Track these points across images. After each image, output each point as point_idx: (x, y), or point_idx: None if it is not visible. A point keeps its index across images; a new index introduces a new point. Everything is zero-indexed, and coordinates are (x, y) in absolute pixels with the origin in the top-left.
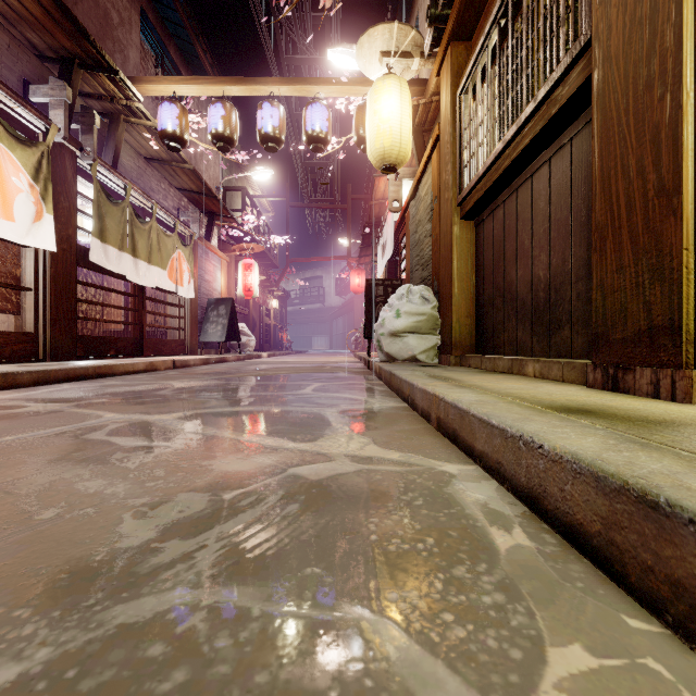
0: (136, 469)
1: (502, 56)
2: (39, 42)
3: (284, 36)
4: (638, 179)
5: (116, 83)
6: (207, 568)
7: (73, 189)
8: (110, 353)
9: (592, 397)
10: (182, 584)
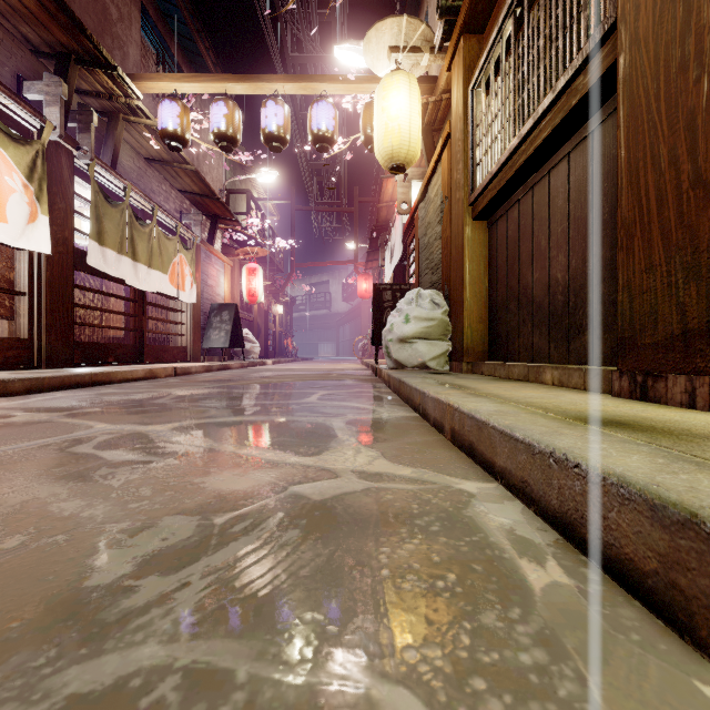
0: (120, 487)
1: (518, 46)
2: (34, 37)
3: (289, 34)
4: (671, 170)
5: (115, 79)
6: (187, 613)
7: (69, 190)
8: (109, 360)
9: (620, 407)
10: (154, 636)
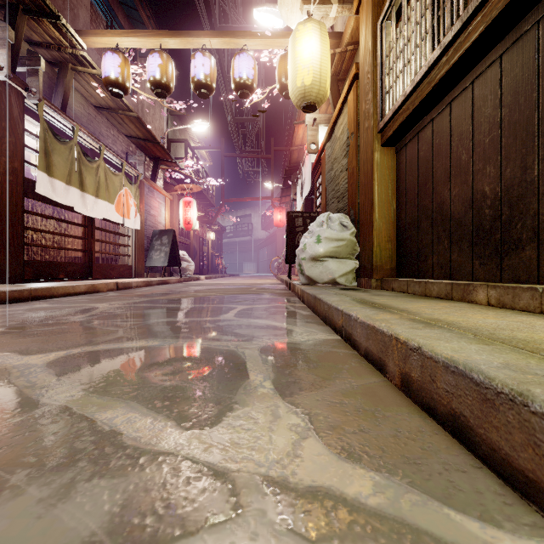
0: None
1: None
2: None
3: (217, 8)
4: None
5: (60, 30)
6: None
7: (19, 126)
8: (59, 277)
9: None
10: None
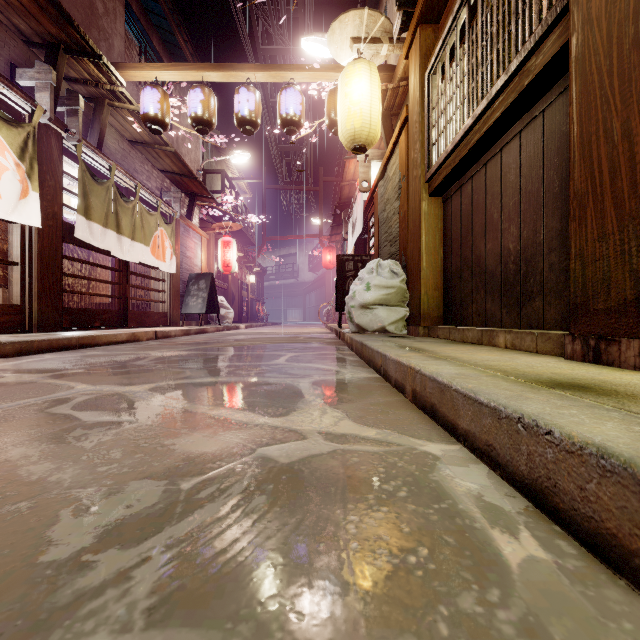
0: (91, 449)
1: (472, 33)
2: (26, 28)
3: (260, 28)
4: (624, 143)
5: (100, 68)
6: (144, 595)
7: (59, 169)
8: (95, 325)
9: (576, 370)
10: (106, 625)
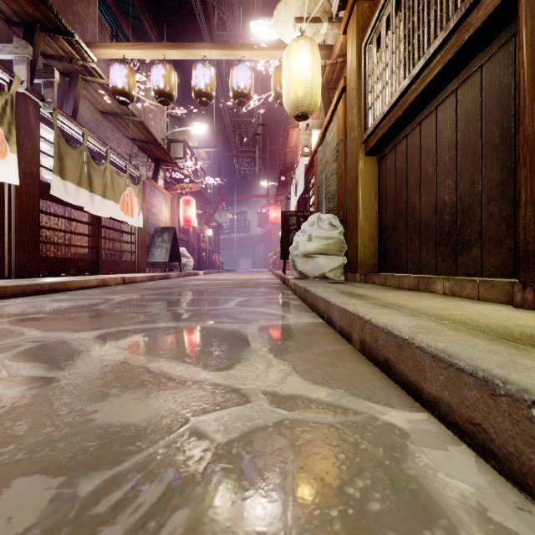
0: None
1: None
2: (6, 8)
3: (216, 16)
4: None
5: (73, 45)
6: None
7: (36, 134)
8: (70, 272)
9: None
10: None
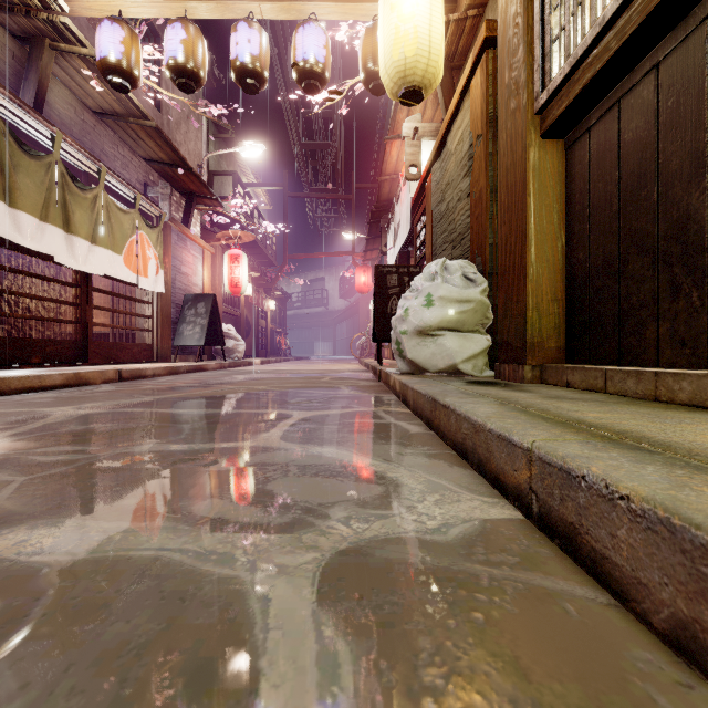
0: None
1: None
2: None
3: None
4: None
5: None
6: None
7: None
8: (32, 361)
9: None
10: None
